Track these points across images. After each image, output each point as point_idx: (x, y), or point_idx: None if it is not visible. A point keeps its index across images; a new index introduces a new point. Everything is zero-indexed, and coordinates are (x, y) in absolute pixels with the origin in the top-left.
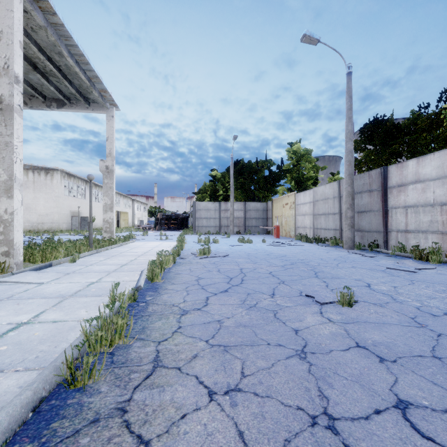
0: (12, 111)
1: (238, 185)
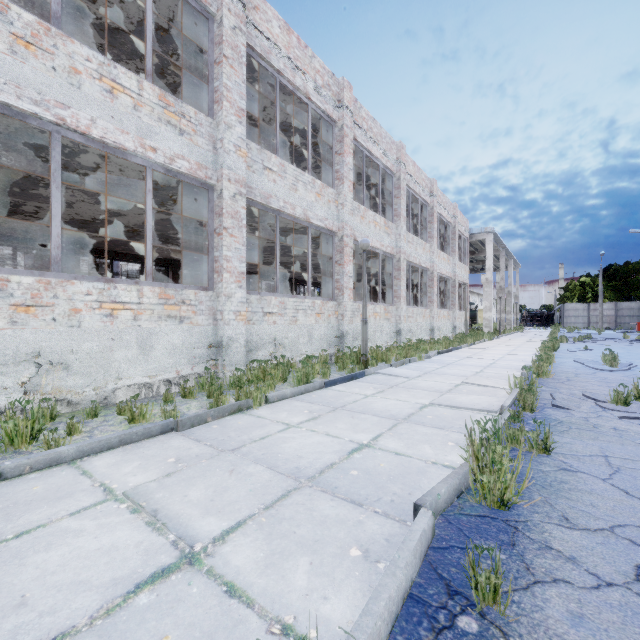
0: (512, 294)
1: (610, 287)
